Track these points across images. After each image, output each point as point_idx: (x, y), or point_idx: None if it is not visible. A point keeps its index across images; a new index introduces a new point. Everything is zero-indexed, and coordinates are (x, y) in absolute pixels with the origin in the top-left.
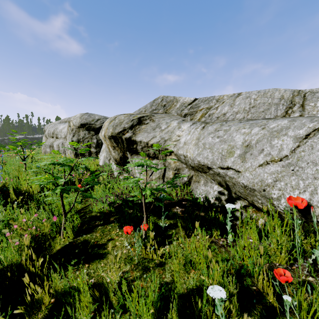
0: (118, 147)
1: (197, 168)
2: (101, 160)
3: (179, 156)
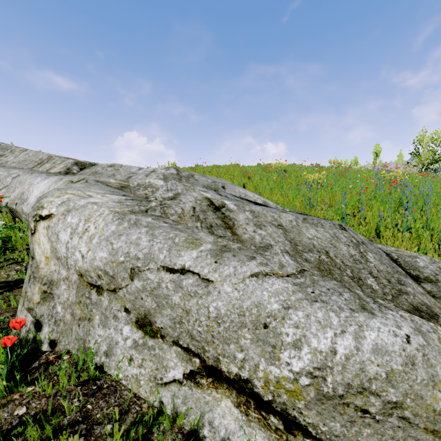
0: None
1: None
2: None
3: None
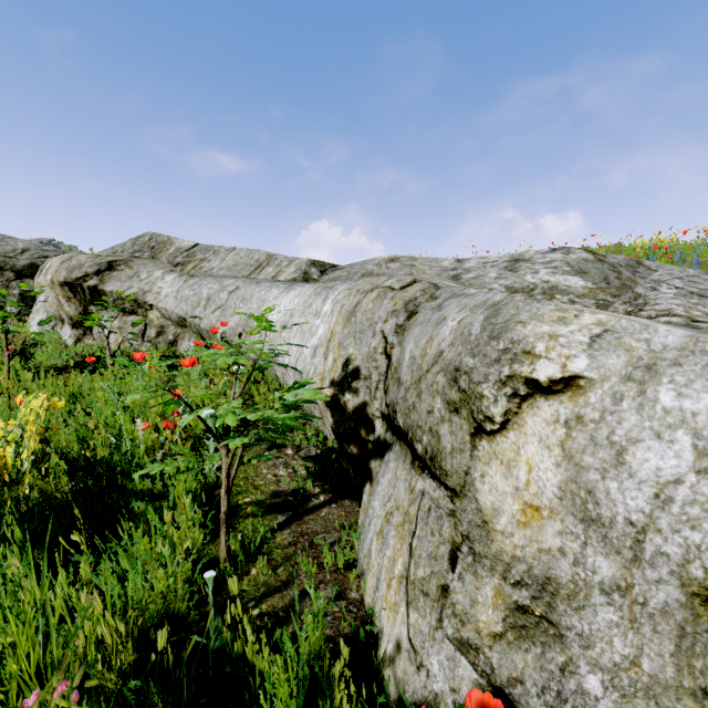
0: (77, 299)
1: (180, 323)
2: (36, 327)
3: (161, 310)
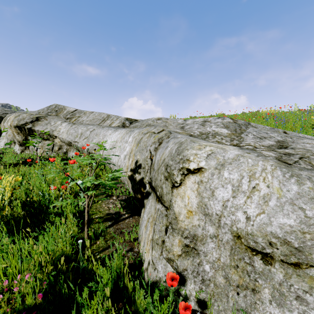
0: (22, 133)
1: (69, 144)
2: (2, 145)
3: (60, 138)
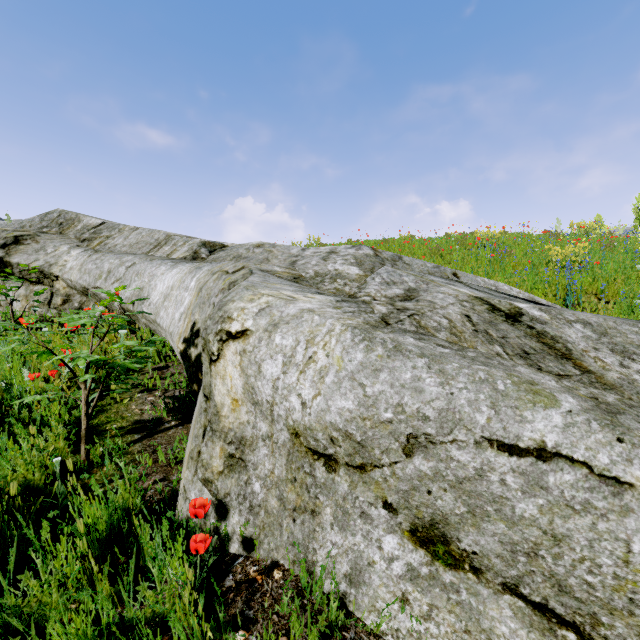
0: None
1: (85, 292)
2: None
3: (66, 281)
